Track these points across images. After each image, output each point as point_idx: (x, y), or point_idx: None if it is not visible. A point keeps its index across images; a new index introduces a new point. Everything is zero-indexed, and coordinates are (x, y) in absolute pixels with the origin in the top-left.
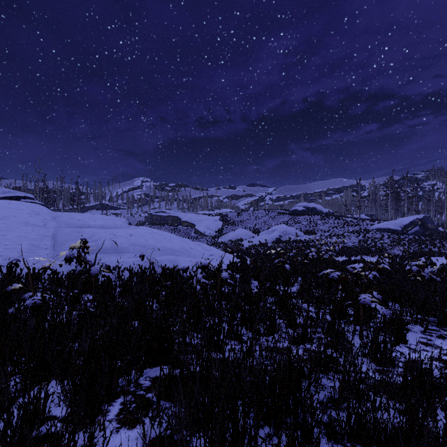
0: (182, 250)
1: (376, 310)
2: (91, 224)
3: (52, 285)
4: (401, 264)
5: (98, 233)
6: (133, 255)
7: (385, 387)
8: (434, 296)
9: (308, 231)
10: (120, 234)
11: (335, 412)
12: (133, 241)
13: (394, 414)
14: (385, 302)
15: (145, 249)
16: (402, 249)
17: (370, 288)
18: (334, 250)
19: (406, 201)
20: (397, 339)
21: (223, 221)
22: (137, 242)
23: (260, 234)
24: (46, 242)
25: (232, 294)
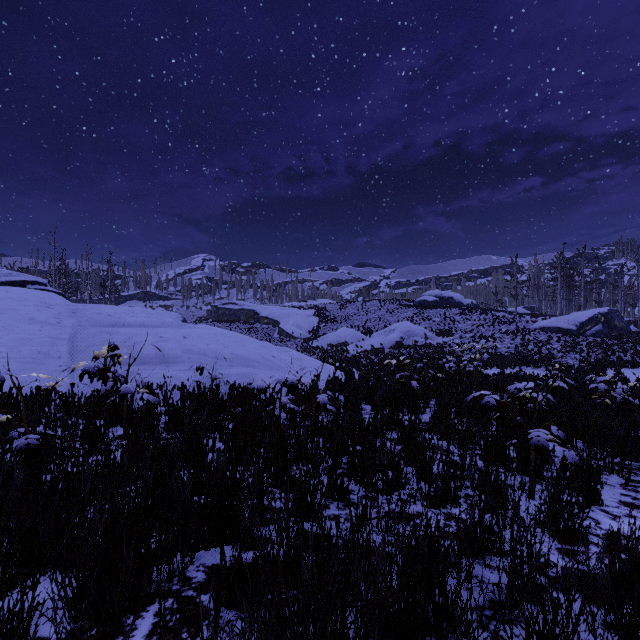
0: (260, 359)
1: (551, 451)
2: (128, 321)
3: (63, 413)
4: (579, 379)
5: (137, 335)
6: (188, 368)
7: (587, 591)
8: (637, 429)
9: (442, 331)
10: (169, 336)
11: (506, 633)
12: (187, 346)
13: (606, 639)
14: (570, 443)
15: (206, 358)
16: (579, 357)
17: (539, 418)
18: (481, 359)
19: (583, 288)
20: (588, 499)
21: (319, 316)
22: (193, 348)
23: (373, 335)
24: (60, 347)
25: (334, 427)
